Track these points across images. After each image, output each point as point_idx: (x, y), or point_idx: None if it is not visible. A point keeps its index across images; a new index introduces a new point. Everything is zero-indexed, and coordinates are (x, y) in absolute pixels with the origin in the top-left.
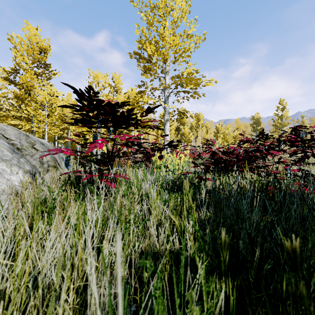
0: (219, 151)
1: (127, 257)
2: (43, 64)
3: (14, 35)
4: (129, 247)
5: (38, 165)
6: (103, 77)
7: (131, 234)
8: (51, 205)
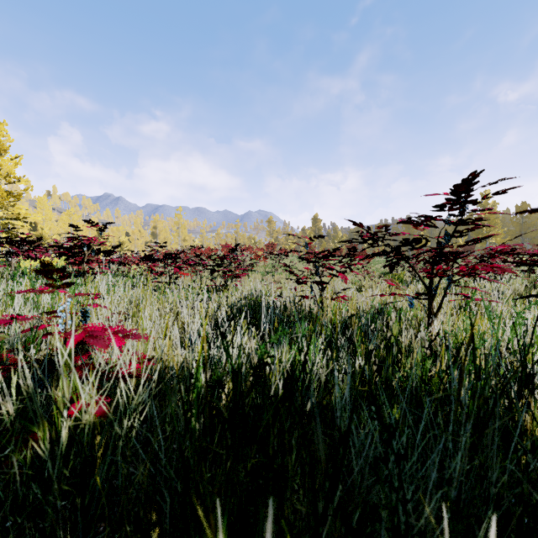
0: None
1: None
2: None
3: None
4: None
5: None
6: None
7: None
8: None
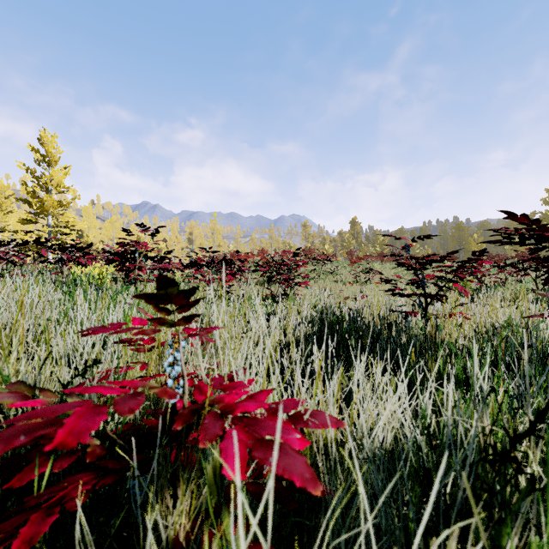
0: None
1: None
2: None
3: None
4: None
5: None
6: None
7: None
8: None
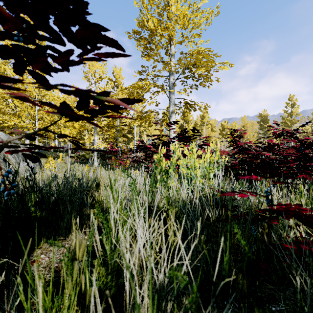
0: (254, 147)
1: None
2: None
3: None
4: None
5: None
6: (100, 66)
7: None
8: None
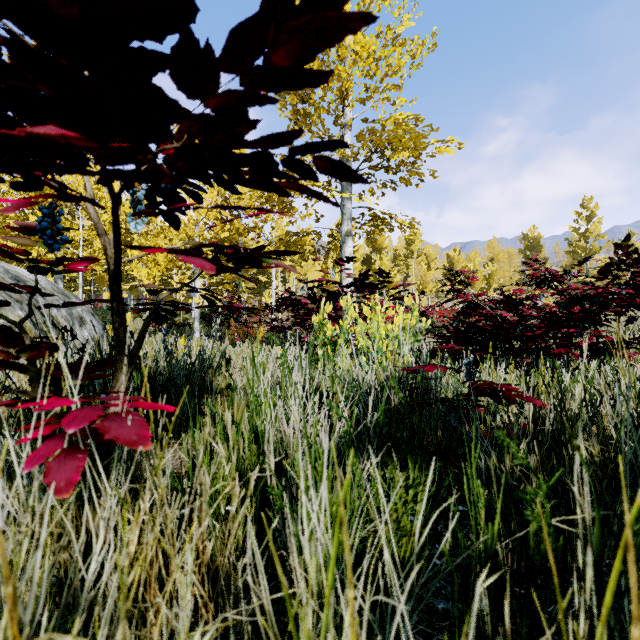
0: (487, 302)
1: None
2: None
3: None
4: None
5: None
6: None
7: None
8: None
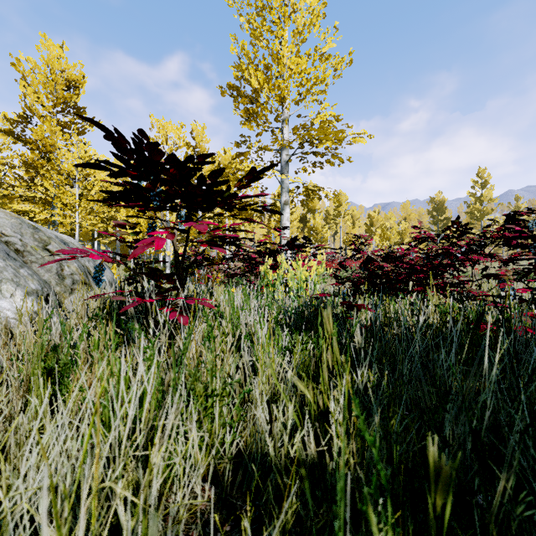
0: (378, 257)
1: (209, 466)
2: (72, 108)
3: (22, 57)
4: (212, 445)
5: (54, 280)
6: (175, 129)
7: (217, 418)
8: (68, 357)
